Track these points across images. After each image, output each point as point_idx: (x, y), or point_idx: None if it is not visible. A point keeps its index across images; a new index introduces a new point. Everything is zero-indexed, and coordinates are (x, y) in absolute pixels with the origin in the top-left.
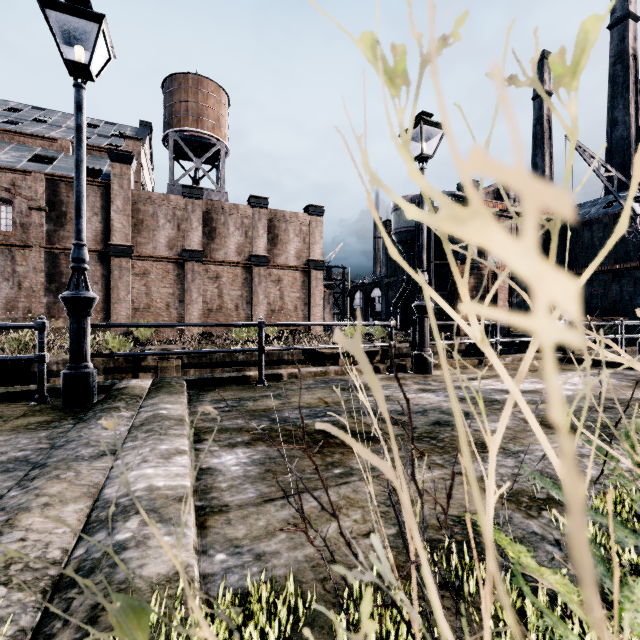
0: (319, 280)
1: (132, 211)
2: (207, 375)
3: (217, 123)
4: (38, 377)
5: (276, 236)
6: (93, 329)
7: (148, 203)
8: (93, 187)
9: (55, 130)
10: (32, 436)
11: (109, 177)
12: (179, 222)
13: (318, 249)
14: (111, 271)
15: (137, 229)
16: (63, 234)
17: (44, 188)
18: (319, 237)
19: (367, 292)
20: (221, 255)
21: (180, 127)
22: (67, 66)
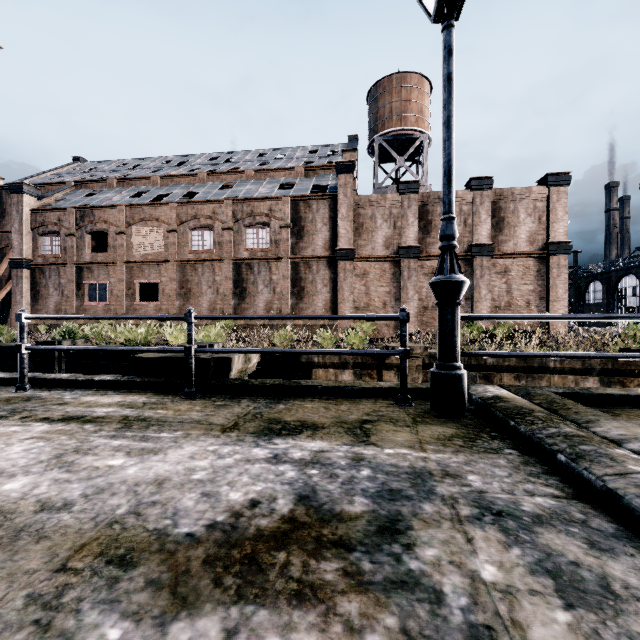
0: (562, 267)
1: (354, 216)
2: (577, 388)
3: (420, 115)
4: (401, 375)
5: (501, 220)
6: (323, 326)
7: (367, 206)
8: (323, 201)
9: (290, 162)
10: (492, 462)
11: (334, 189)
12: (395, 220)
13: (561, 228)
14: (337, 274)
15: (358, 233)
16: (302, 245)
17: (289, 209)
18: (562, 212)
19: (610, 282)
20: (437, 249)
21: (384, 130)
22: (437, 7)
